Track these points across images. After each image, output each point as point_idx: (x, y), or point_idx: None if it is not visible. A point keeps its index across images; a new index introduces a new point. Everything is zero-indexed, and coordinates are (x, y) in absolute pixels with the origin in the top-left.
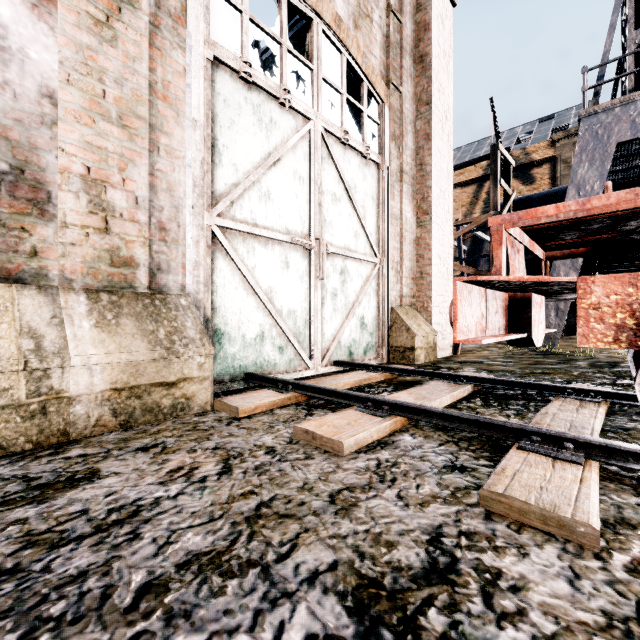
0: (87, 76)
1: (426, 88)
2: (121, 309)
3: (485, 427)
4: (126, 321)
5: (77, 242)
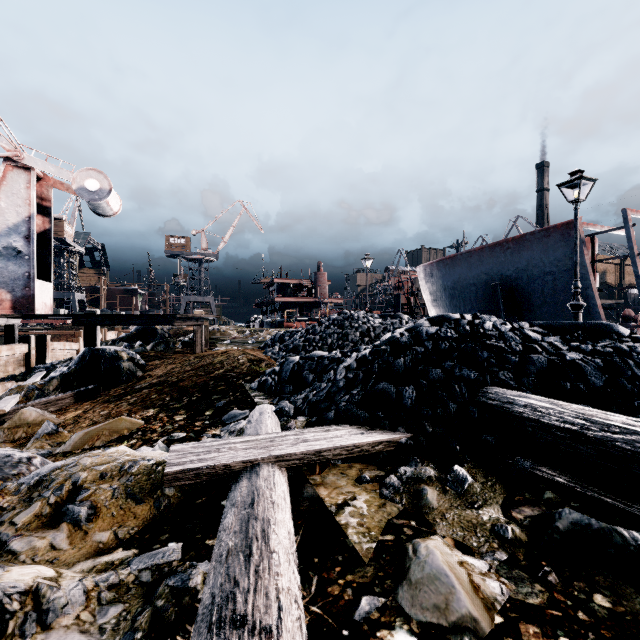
0: None
1: None
2: None
3: None
4: None
5: None
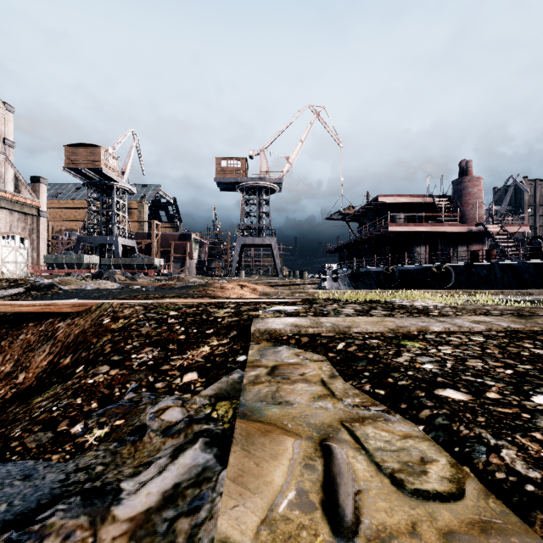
0: None
1: (39, 235)
2: None
3: None
4: None
5: None
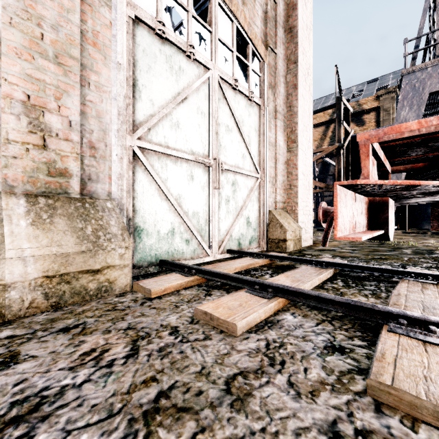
0: (27, 21)
1: (294, 51)
2: (55, 210)
3: (355, 309)
4: (59, 220)
5: (18, 155)
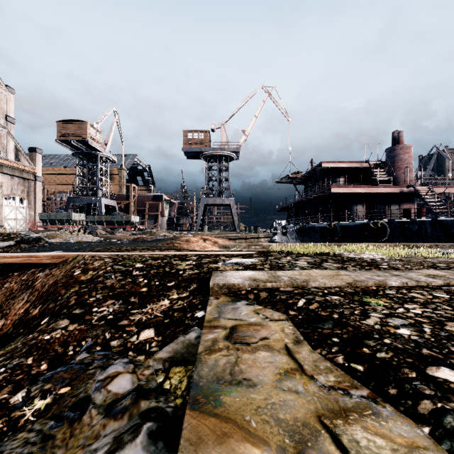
0: None
1: (35, 196)
2: (0, 226)
3: None
4: (1, 227)
5: None
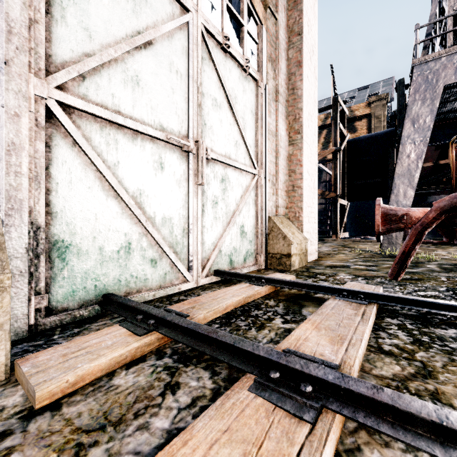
0: None
1: (298, 20)
2: None
3: None
4: None
5: None
